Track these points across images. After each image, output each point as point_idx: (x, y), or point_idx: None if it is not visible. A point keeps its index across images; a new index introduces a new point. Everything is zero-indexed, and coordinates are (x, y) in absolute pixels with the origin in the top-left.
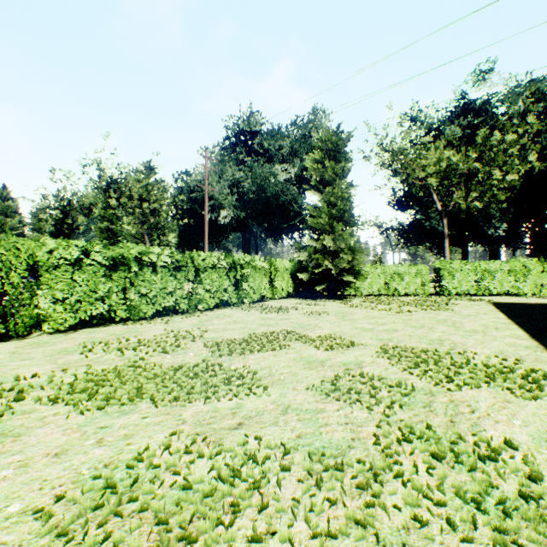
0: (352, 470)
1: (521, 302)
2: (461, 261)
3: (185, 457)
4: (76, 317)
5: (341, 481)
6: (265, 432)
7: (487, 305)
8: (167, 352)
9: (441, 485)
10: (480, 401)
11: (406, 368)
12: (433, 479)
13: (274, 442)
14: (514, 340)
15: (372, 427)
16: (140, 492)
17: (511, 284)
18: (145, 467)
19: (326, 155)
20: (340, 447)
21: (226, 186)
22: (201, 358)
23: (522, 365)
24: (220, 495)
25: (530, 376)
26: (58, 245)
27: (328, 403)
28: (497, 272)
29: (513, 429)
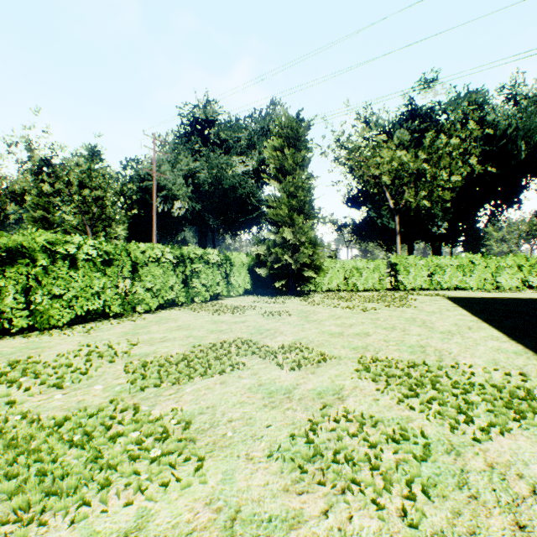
0: None
1: (472, 296)
2: (416, 257)
3: None
4: None
5: None
6: None
7: (444, 300)
8: (61, 386)
9: None
10: (529, 462)
11: (403, 399)
12: None
13: None
14: (497, 343)
15: None
16: None
17: (459, 278)
18: None
19: (285, 142)
20: None
21: (181, 176)
22: (111, 395)
23: (532, 382)
24: None
25: None
26: None
27: (306, 495)
28: (447, 267)
29: None
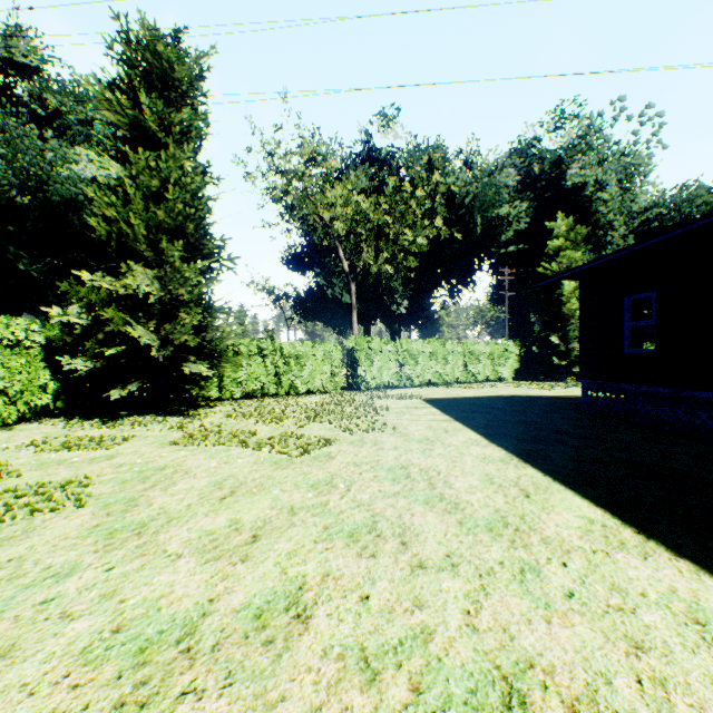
0: None
1: (454, 396)
2: (382, 339)
3: None
4: None
5: None
6: None
7: (427, 407)
8: None
9: None
10: None
11: None
12: None
13: None
14: (650, 571)
15: None
16: None
17: (432, 370)
18: None
19: (146, 86)
20: None
21: None
22: None
23: None
24: None
25: None
26: None
27: None
28: (419, 355)
29: None
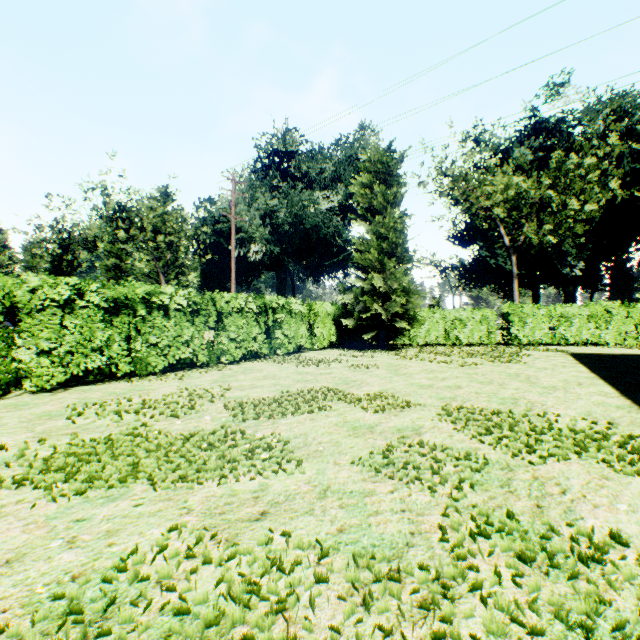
0: (412, 580)
1: (604, 352)
2: (534, 305)
3: (185, 564)
4: (67, 372)
5: (398, 598)
6: (296, 525)
7: (565, 356)
8: (178, 416)
9: (535, 603)
10: (572, 477)
11: (475, 435)
12: (523, 593)
13: (308, 540)
14: (602, 398)
15: (436, 516)
16: (116, 620)
17: (591, 331)
18: (128, 580)
19: (375, 178)
20: (395, 545)
21: (258, 216)
22: (219, 423)
23: (617, 430)
24: (229, 623)
25: (628, 444)
26: (43, 283)
27: (379, 483)
28: (574, 317)
29: (618, 516)
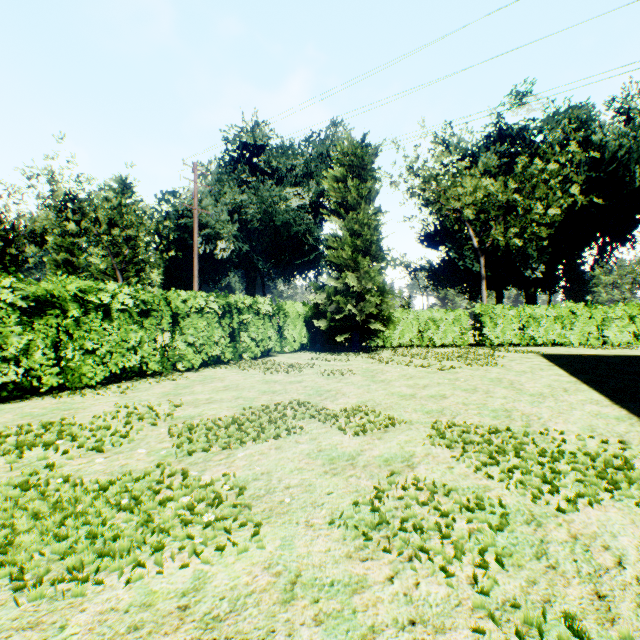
0: None
1: (572, 353)
2: (505, 306)
3: None
4: None
5: None
6: None
7: (538, 358)
8: (102, 449)
9: None
10: (618, 534)
11: (480, 467)
12: None
13: None
14: (596, 408)
15: (464, 632)
16: None
17: (557, 332)
18: None
19: (348, 172)
20: None
21: (225, 212)
22: (156, 459)
23: (632, 451)
24: None
25: None
26: None
27: (371, 561)
28: (542, 318)
29: None
